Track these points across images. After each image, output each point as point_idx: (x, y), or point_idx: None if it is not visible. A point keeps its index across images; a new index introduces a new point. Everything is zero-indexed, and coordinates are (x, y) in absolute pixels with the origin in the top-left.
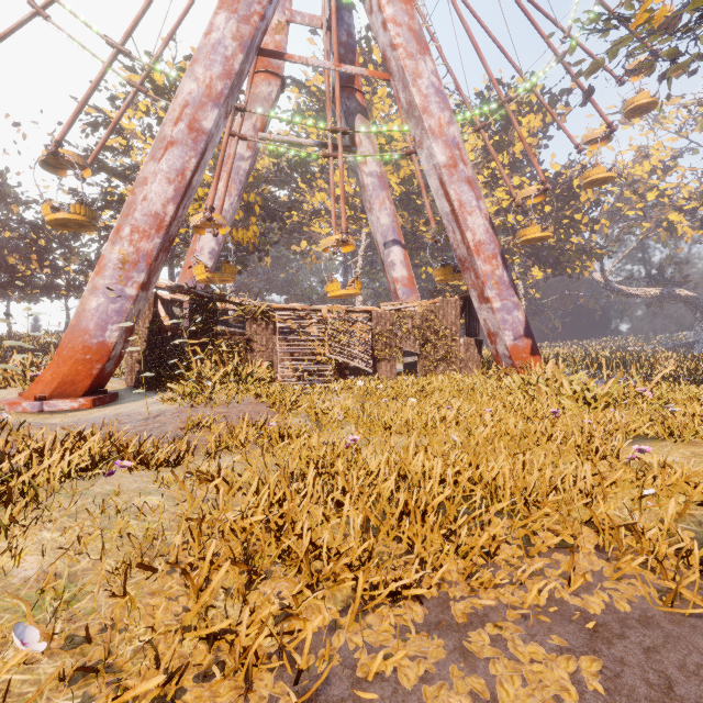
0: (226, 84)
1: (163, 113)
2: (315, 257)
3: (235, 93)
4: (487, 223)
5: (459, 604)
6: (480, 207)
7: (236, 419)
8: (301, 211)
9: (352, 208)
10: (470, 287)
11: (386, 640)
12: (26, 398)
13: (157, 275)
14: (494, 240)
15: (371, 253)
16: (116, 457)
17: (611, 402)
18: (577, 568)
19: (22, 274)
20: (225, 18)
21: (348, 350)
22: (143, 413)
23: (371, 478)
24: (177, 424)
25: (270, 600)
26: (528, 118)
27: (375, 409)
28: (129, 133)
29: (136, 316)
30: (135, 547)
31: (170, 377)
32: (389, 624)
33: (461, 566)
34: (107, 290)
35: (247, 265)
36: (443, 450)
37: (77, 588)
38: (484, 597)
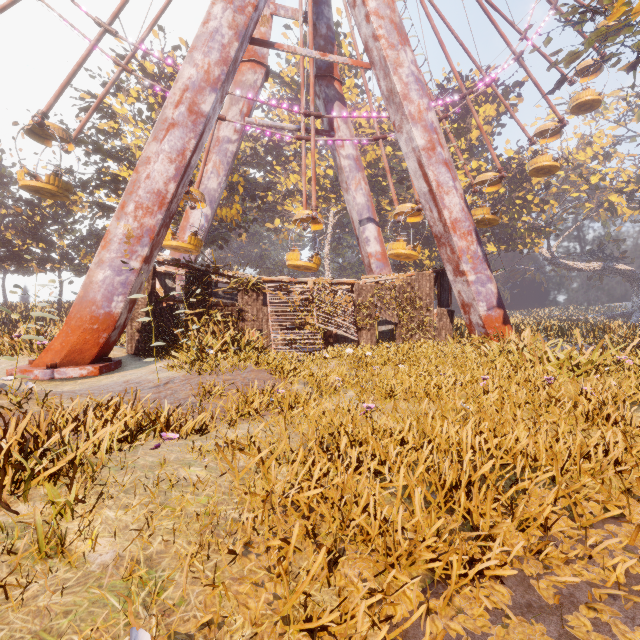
0: (223, 70)
1: (153, 99)
2: (287, 234)
3: (230, 79)
4: (462, 202)
5: (540, 583)
6: (456, 187)
7: (246, 386)
8: (276, 191)
9: (322, 188)
10: (446, 261)
11: (484, 627)
12: (37, 365)
13: (158, 249)
14: (469, 217)
15: (339, 230)
16: (151, 427)
17: (594, 369)
18: (636, 540)
19: (19, 248)
20: (222, 8)
21: (335, 320)
22: (152, 380)
23: (408, 447)
24: (188, 391)
25: (353, 582)
26: (485, 107)
27: (367, 375)
28: (120, 117)
29: (139, 288)
30: (201, 525)
31: (169, 345)
32: (479, 607)
33: (522, 539)
34: (113, 263)
35: (228, 240)
36: (460, 418)
37: (165, 576)
38: (561, 574)
